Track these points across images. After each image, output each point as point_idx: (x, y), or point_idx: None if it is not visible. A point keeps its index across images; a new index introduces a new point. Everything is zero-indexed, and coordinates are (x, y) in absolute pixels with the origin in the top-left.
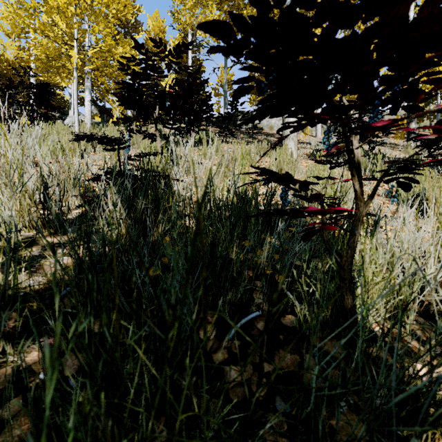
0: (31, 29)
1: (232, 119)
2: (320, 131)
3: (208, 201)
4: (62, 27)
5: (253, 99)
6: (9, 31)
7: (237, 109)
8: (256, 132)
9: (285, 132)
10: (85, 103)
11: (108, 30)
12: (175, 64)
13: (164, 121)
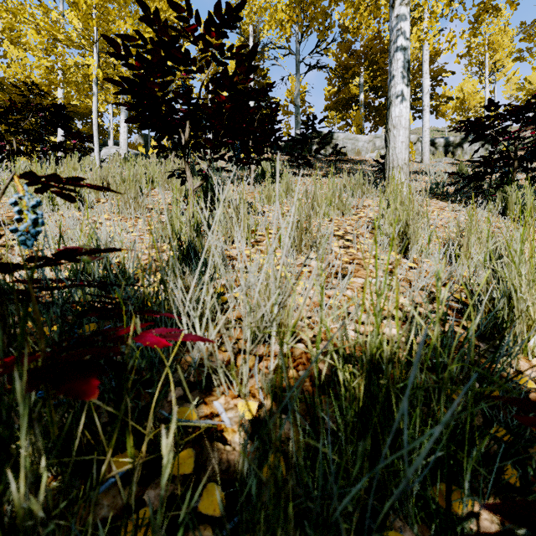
0: (33, 30)
1: (307, 142)
2: (427, 155)
3: (267, 484)
4: (77, 27)
5: (331, 117)
6: (5, 35)
7: (314, 128)
8: (340, 160)
9: (390, 158)
10: (121, 130)
11: (146, 35)
12: (215, 49)
13: (197, 149)
